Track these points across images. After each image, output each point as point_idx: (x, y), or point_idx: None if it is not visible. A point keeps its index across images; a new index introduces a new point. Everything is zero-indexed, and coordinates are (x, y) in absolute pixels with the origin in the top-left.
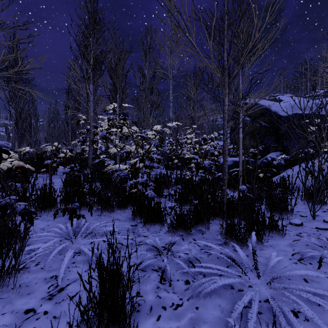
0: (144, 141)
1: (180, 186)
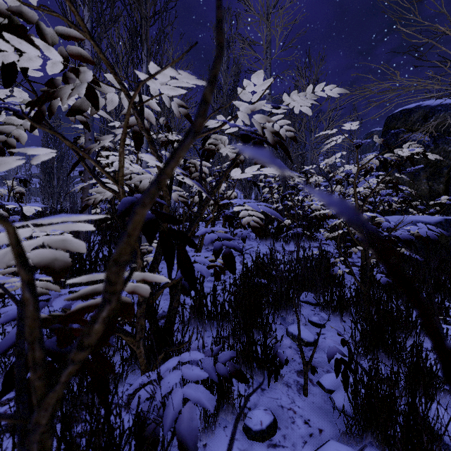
0: (207, 164)
1: (311, 296)
